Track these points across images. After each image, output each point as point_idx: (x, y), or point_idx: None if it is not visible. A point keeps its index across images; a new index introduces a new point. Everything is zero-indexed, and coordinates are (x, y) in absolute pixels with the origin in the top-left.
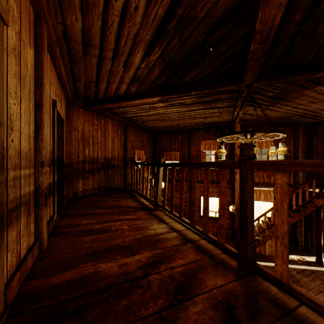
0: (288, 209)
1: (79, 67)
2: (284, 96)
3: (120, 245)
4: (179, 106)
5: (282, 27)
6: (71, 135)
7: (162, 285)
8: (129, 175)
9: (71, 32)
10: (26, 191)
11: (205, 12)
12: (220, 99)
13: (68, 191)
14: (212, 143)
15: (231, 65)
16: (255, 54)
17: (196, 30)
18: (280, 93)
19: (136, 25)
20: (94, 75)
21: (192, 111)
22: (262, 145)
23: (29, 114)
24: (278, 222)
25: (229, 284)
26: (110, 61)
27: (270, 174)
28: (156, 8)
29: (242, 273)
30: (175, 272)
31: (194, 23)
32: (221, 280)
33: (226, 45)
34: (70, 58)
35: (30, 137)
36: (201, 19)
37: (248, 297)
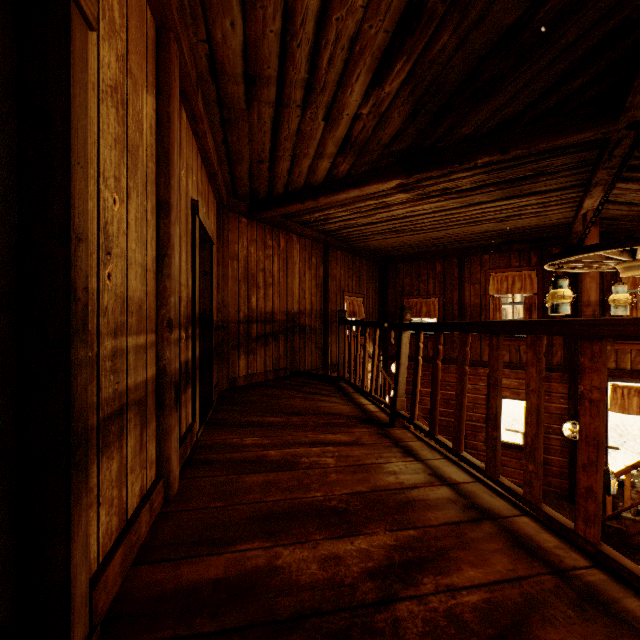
0: None
1: (239, 133)
2: None
3: (320, 504)
4: (442, 196)
5: None
6: (226, 269)
7: (431, 639)
8: (333, 347)
9: (223, 57)
10: (139, 378)
11: None
12: (548, 171)
13: (221, 375)
14: (517, 276)
15: (589, 76)
16: None
17: None
18: None
19: (355, 11)
20: (268, 146)
21: (472, 205)
22: None
23: (145, 224)
24: None
25: None
26: (298, 110)
27: None
28: None
29: None
30: (462, 604)
31: None
32: None
33: (582, 22)
34: (222, 117)
35: (147, 271)
36: None
37: None
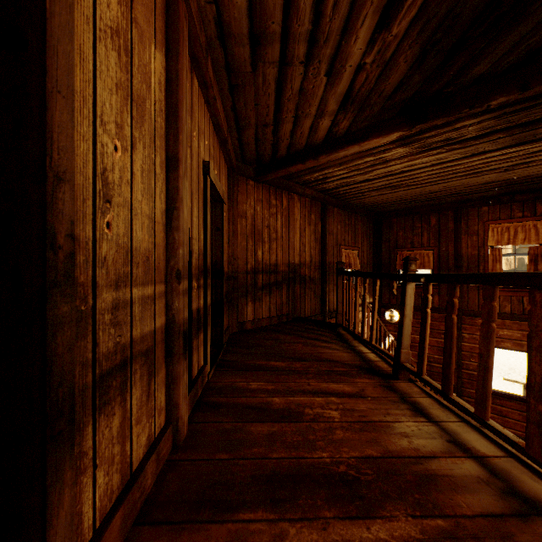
0: None
1: (246, 98)
2: None
3: (327, 469)
4: (443, 147)
5: None
6: (236, 226)
7: None
8: (331, 295)
9: (230, 17)
10: (146, 328)
11: None
12: None
13: (231, 319)
14: (520, 227)
15: None
16: None
17: None
18: None
19: None
20: (272, 109)
21: (475, 155)
22: None
23: (152, 177)
24: None
25: None
26: (301, 67)
27: None
28: None
29: None
30: None
31: None
32: None
33: None
34: (230, 83)
35: (155, 222)
36: None
37: None
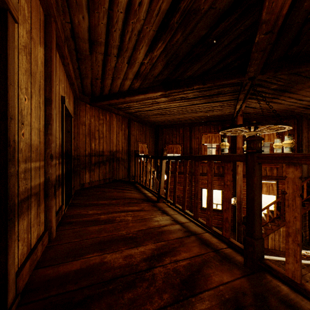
0: (301, 205)
1: (86, 65)
2: (288, 88)
3: (124, 236)
4: (181, 100)
5: (289, 15)
6: (79, 129)
7: (167, 279)
8: (133, 167)
9: (78, 30)
10: (36, 182)
11: (209, 5)
12: (222, 93)
13: (76, 182)
14: (213, 136)
15: (234, 58)
16: (260, 46)
17: (200, 23)
18: (285, 85)
19: (140, 20)
20: (100, 72)
21: (194, 105)
22: (265, 138)
23: (39, 109)
24: (290, 218)
25: (236, 281)
26: (115, 58)
27: (273, 167)
28: (159, 3)
29: (249, 269)
30: (179, 265)
31: (198, 16)
32: (228, 276)
33: (229, 38)
34: (77, 57)
35: (40, 131)
36: (205, 12)
37: (257, 296)
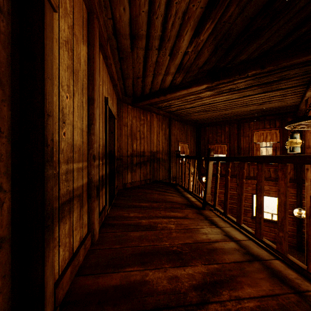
0: None
1: (128, 64)
2: None
3: (168, 249)
4: (229, 92)
5: None
6: (121, 131)
7: None
8: (173, 168)
9: (120, 26)
10: (79, 184)
11: None
12: (287, 77)
13: (119, 182)
14: (268, 133)
15: None
16: None
17: None
18: None
19: None
20: (141, 70)
21: (245, 97)
22: None
23: (82, 108)
24: None
25: None
26: (156, 51)
27: None
28: None
29: None
30: (244, 307)
31: None
32: None
33: None
34: (119, 56)
35: (83, 131)
36: None
37: None
